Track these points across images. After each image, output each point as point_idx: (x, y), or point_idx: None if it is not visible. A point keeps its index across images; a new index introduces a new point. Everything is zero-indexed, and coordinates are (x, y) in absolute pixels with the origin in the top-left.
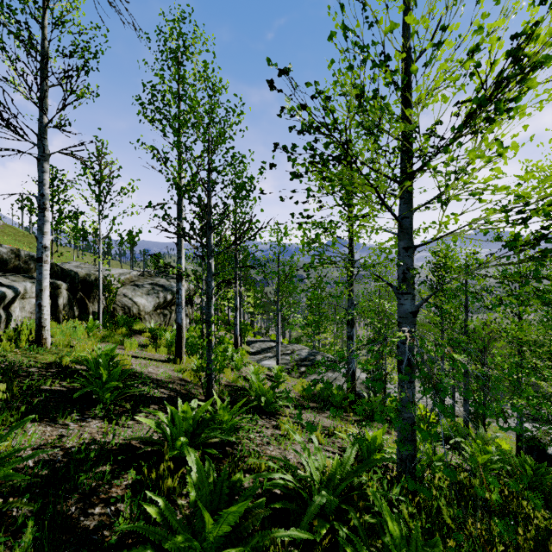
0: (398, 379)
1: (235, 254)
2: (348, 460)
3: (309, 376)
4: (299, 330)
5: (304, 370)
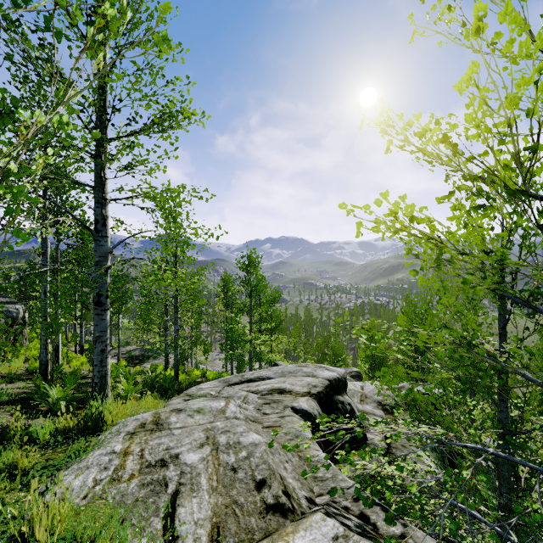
0: (174, 349)
1: (81, 285)
2: (158, 372)
3: (142, 365)
4: (130, 334)
5: (138, 362)
